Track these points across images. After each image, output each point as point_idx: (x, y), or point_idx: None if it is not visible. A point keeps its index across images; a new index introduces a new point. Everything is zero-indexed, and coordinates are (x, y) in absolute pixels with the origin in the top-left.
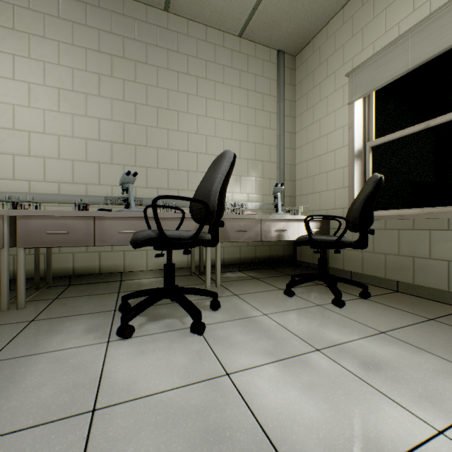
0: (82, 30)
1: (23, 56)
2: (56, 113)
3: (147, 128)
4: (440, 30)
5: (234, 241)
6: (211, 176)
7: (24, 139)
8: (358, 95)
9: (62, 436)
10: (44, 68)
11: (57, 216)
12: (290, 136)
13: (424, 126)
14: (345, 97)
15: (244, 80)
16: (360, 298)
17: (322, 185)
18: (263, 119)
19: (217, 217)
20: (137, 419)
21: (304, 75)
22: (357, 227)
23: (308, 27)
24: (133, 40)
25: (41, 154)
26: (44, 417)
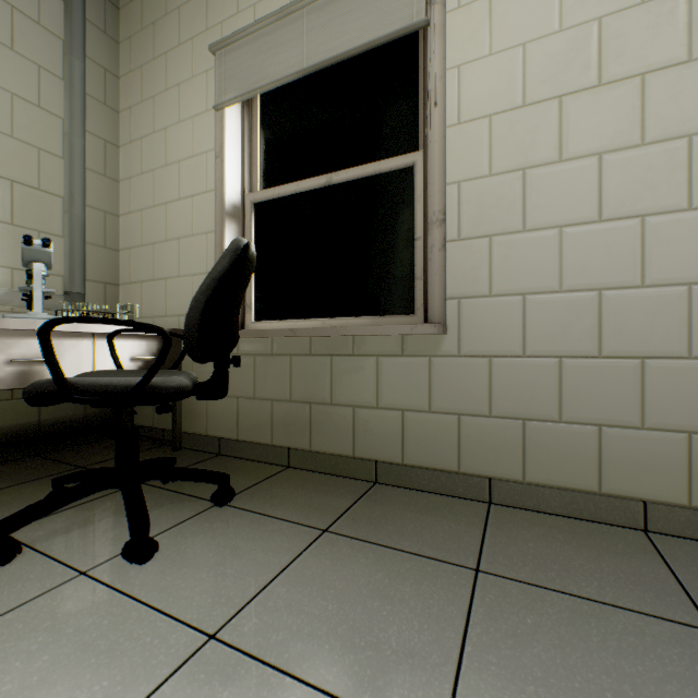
0: None
1: None
2: None
3: None
4: (344, 17)
5: None
6: None
7: None
8: (231, 95)
9: None
10: None
11: None
12: (106, 149)
13: (327, 180)
14: (210, 95)
15: None
16: (215, 506)
17: (171, 264)
18: (13, 73)
19: None
20: None
21: (137, 27)
22: (196, 350)
23: None
24: None
25: None
26: None
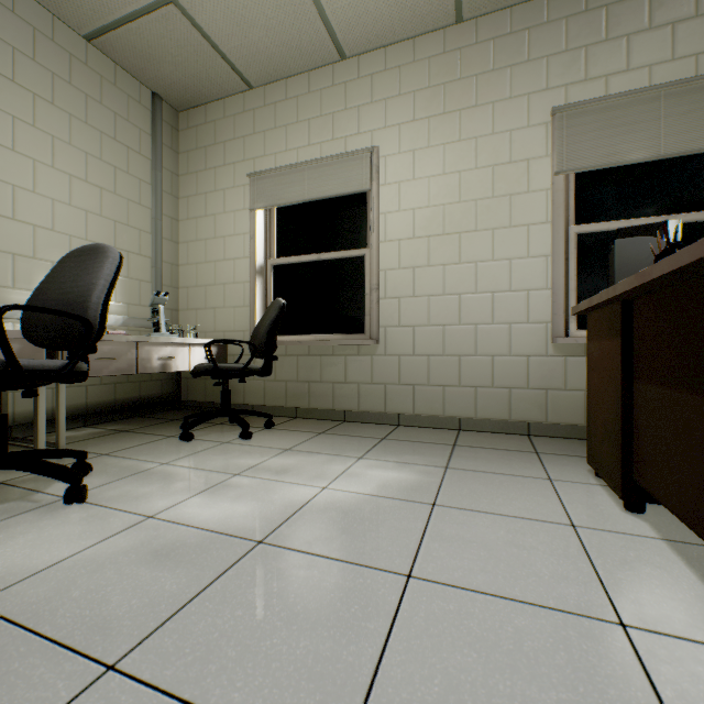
0: None
1: None
2: None
3: None
4: (328, 177)
5: (92, 375)
6: (77, 278)
7: None
8: (261, 205)
9: None
10: None
11: None
12: (172, 223)
13: (317, 257)
14: (246, 200)
15: (96, 115)
16: (266, 429)
17: (219, 300)
18: (129, 187)
19: (96, 339)
20: (60, 579)
21: (193, 146)
22: (263, 353)
23: (201, 88)
24: None
25: None
26: None
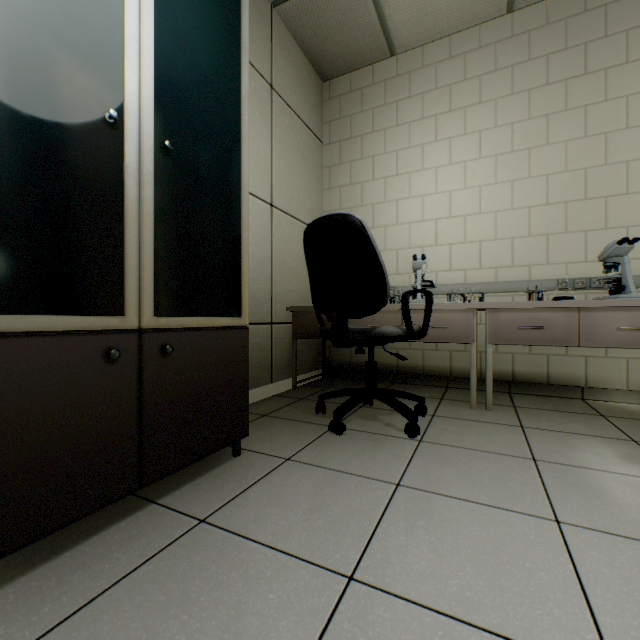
0: (522, 69)
1: (458, 135)
2: (492, 186)
3: (626, 164)
4: None
5: None
6: None
7: (459, 225)
8: None
9: None
10: (479, 138)
11: (528, 308)
12: None
13: None
14: None
15: None
16: None
17: None
18: None
19: None
20: None
21: None
22: None
23: None
24: (601, 40)
25: (475, 238)
26: None
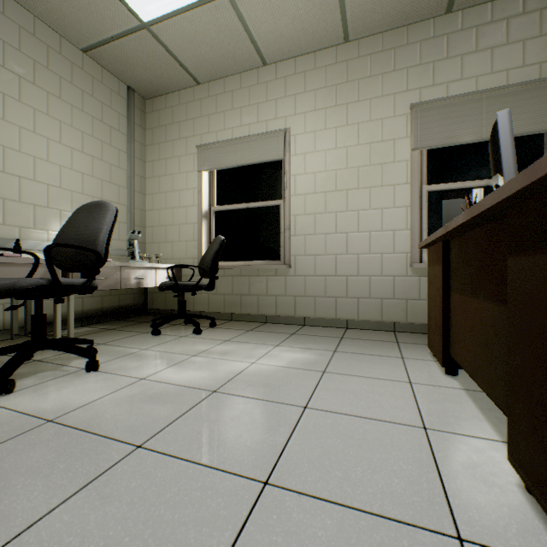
0: None
1: None
2: None
3: None
4: (254, 149)
5: None
6: (88, 224)
7: None
8: (206, 168)
9: (42, 433)
10: None
11: None
12: (141, 180)
13: (247, 206)
14: (195, 164)
15: (89, 104)
16: (210, 327)
17: (175, 236)
18: (111, 155)
19: (102, 265)
20: (96, 410)
21: (156, 124)
22: (209, 274)
23: (163, 84)
24: None
25: None
26: (2, 438)
